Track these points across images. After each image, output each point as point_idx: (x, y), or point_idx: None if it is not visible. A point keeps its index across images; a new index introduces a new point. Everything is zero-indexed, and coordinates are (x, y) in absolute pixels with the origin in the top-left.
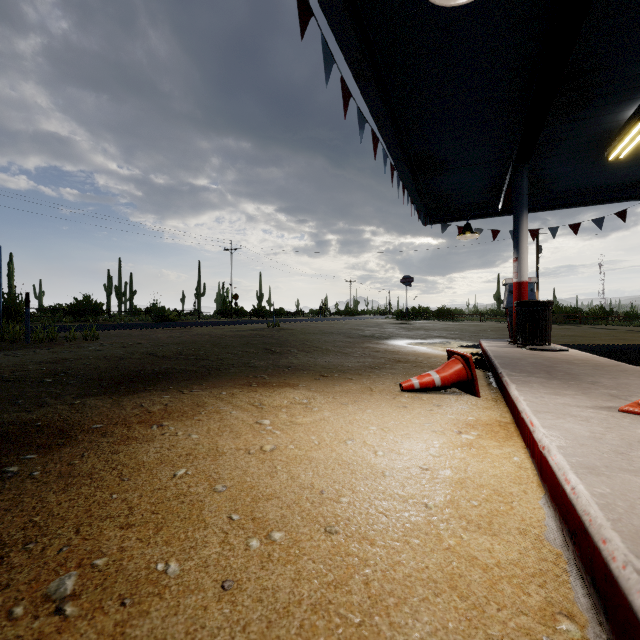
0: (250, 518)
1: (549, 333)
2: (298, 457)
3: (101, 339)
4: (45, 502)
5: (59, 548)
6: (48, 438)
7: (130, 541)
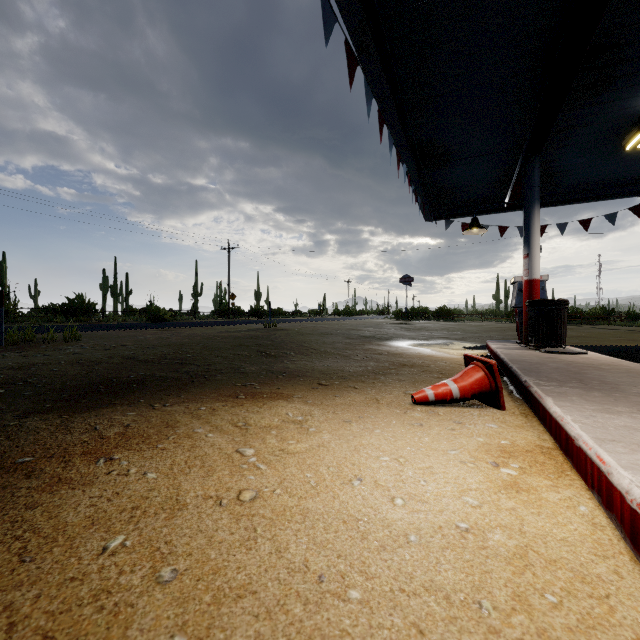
0: None
1: (564, 334)
2: (288, 510)
3: (83, 341)
4: None
5: None
6: None
7: None
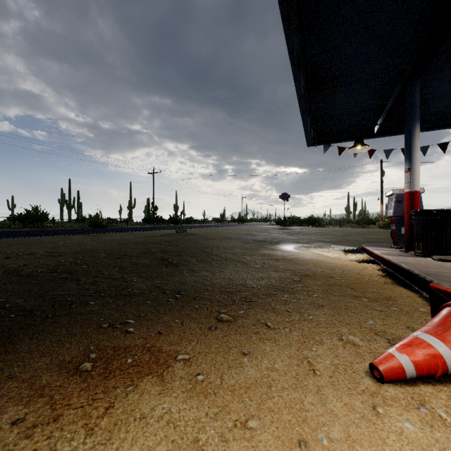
0: None
1: None
2: None
3: None
4: None
5: None
6: None
7: None
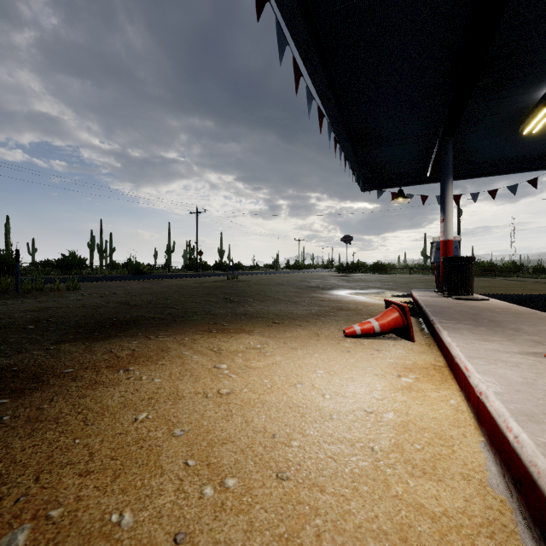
0: (205, 464)
1: (472, 284)
2: (252, 400)
3: (82, 290)
4: (10, 448)
5: (16, 498)
6: (22, 382)
7: (87, 489)
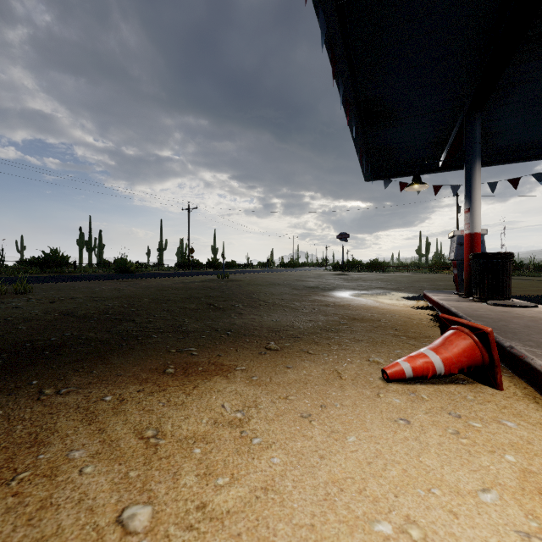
0: None
1: (510, 287)
2: None
3: (34, 293)
4: None
5: None
6: None
7: None
